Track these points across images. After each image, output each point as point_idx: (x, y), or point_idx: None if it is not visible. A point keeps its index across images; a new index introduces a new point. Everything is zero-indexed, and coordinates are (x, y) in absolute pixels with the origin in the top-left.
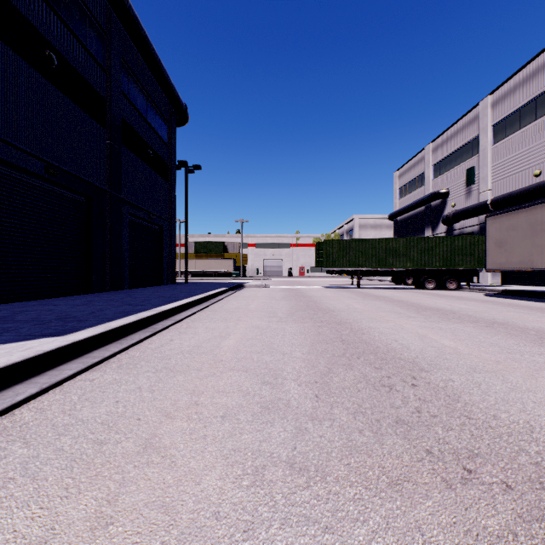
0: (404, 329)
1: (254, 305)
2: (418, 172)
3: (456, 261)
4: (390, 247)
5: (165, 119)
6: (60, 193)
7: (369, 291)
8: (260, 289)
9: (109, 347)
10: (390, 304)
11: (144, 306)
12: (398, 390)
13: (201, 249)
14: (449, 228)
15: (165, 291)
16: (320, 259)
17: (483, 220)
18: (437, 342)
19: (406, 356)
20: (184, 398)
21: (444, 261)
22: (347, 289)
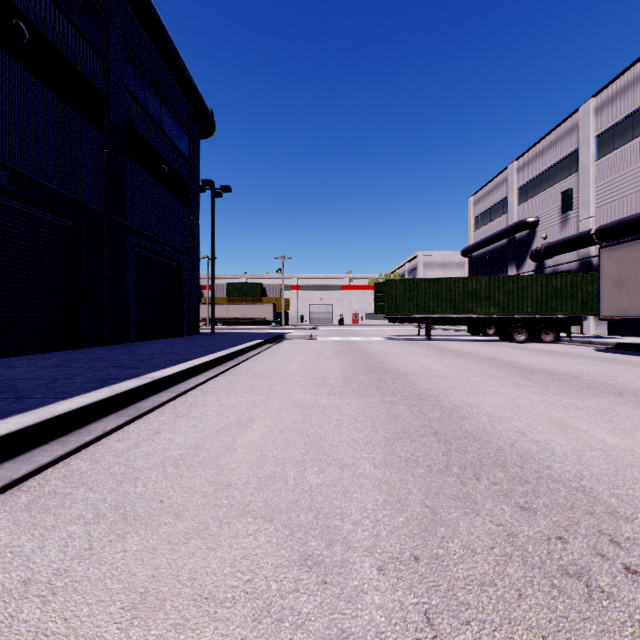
0: (522, 409)
1: (295, 365)
2: (499, 197)
3: (553, 305)
4: (469, 288)
5: (186, 128)
6: (37, 215)
7: (443, 344)
8: (304, 341)
9: (37, 454)
10: (479, 363)
11: (138, 369)
12: (607, 592)
13: (234, 291)
14: (538, 266)
15: (180, 345)
16: (380, 303)
17: (583, 255)
18: (592, 437)
19: (561, 472)
20: (109, 632)
21: (538, 306)
22: (414, 341)
